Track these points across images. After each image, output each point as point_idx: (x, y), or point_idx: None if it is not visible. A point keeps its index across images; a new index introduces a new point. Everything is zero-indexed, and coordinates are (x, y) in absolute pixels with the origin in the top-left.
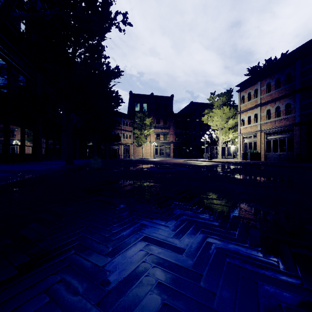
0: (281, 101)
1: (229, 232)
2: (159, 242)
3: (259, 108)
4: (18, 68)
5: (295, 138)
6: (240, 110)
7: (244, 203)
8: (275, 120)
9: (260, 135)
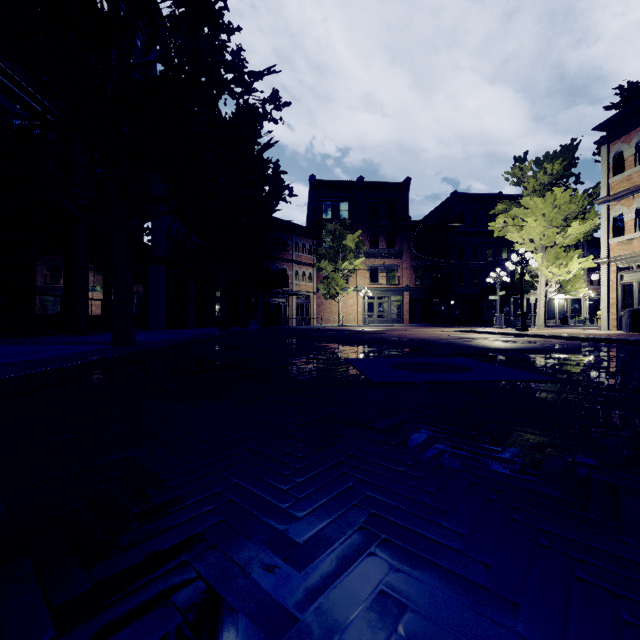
0: None
1: None
2: None
3: None
4: (10, 89)
5: None
6: (607, 195)
7: None
8: None
9: None
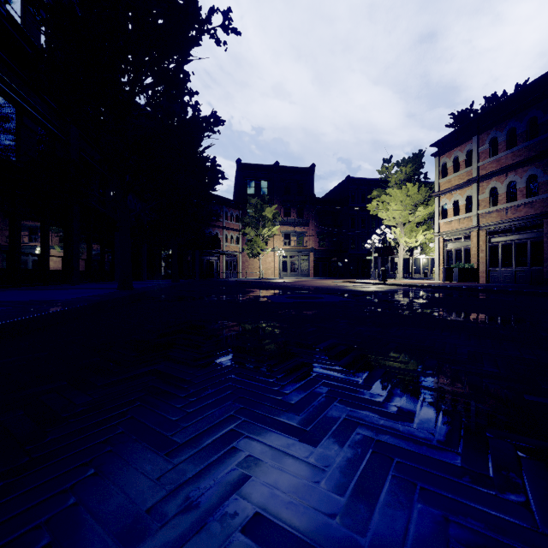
0: (518, 171)
1: (505, 499)
2: (298, 547)
3: (475, 185)
4: (36, 117)
5: (547, 241)
6: (438, 190)
7: (496, 386)
8: (506, 206)
9: (477, 236)
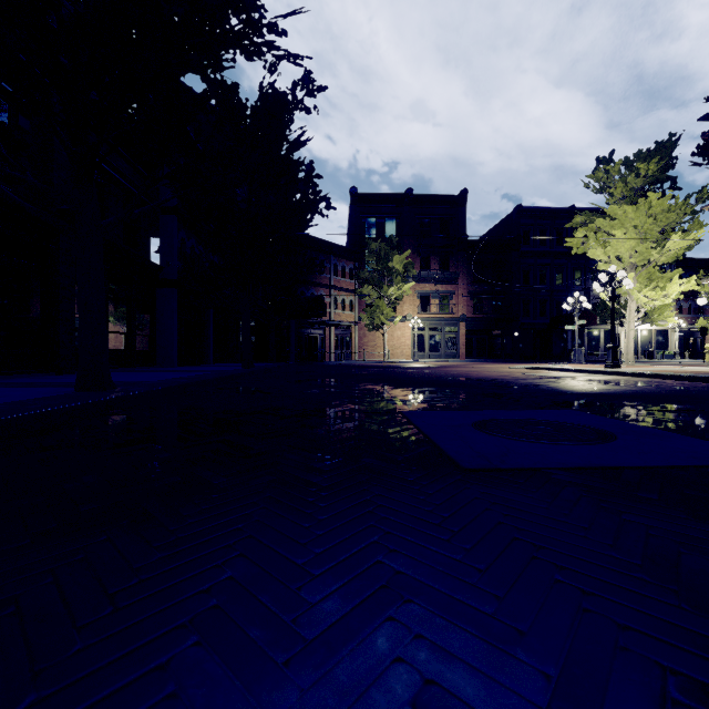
0: None
1: None
2: None
3: None
4: None
5: None
6: None
7: None
8: None
9: None
